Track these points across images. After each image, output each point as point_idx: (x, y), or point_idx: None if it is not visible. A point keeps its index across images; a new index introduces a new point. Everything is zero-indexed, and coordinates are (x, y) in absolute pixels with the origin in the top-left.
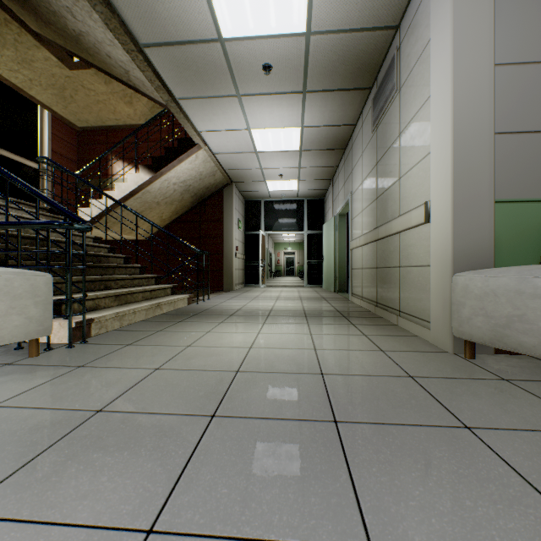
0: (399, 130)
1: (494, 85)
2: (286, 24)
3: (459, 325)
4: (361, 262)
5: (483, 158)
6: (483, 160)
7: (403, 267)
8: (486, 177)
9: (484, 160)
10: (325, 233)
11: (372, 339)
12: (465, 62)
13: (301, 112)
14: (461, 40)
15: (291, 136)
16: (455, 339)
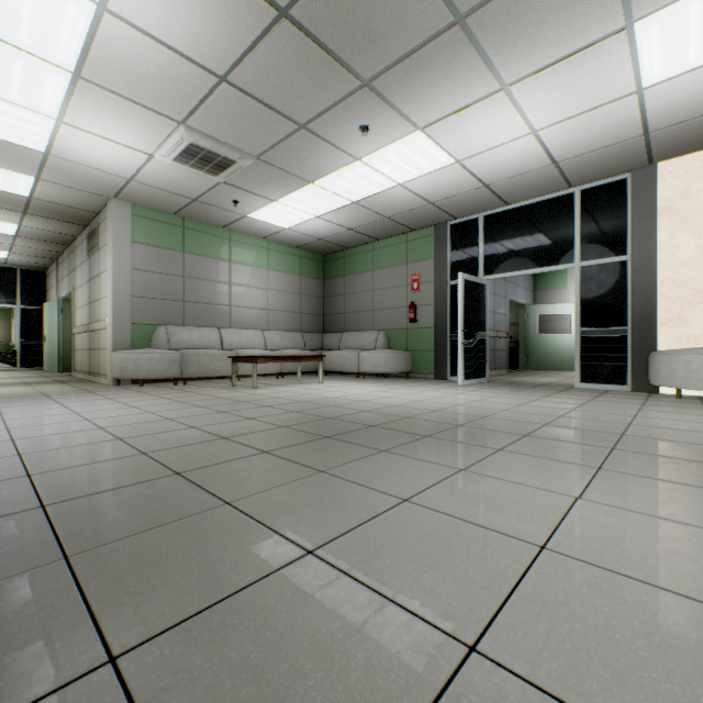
0: (100, 272)
1: (133, 277)
2: (12, 190)
3: (114, 373)
4: (82, 345)
5: (127, 306)
6: (127, 307)
7: (102, 349)
8: (128, 314)
9: (128, 307)
10: (48, 313)
11: (76, 386)
12: (119, 266)
13: (21, 219)
14: (117, 256)
15: (6, 226)
16: (115, 379)
